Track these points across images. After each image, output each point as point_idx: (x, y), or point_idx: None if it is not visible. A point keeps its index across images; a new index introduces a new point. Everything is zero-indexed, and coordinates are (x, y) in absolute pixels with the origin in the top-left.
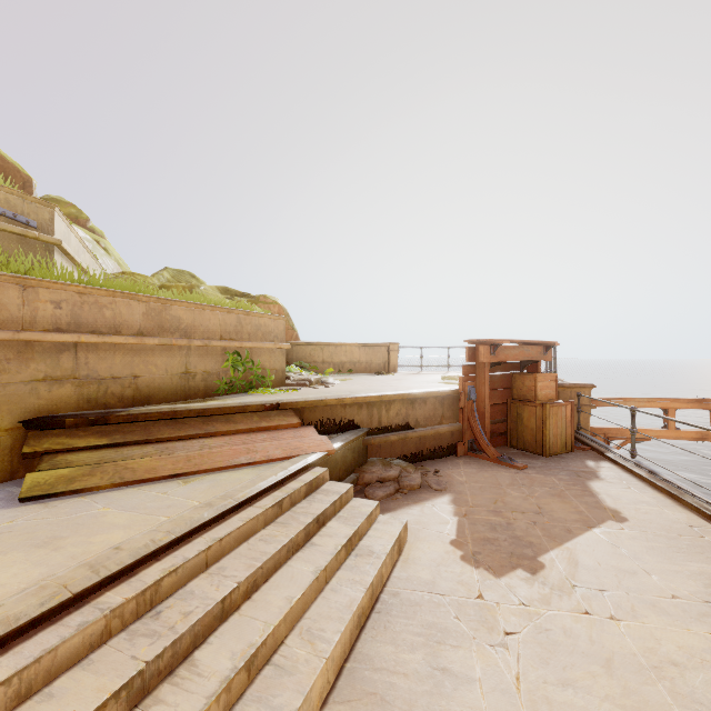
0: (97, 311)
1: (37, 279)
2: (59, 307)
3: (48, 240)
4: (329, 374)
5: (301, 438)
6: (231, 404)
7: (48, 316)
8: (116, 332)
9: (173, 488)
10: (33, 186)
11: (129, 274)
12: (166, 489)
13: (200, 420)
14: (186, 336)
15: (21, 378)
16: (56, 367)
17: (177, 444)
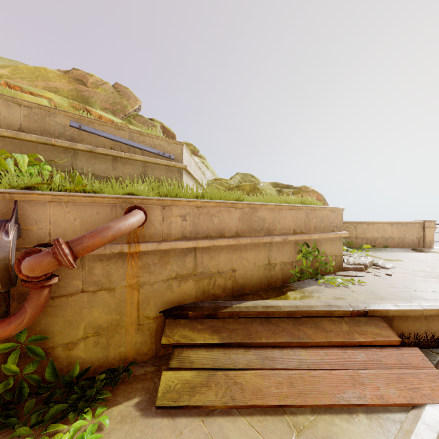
0: (208, 220)
1: (171, 199)
2: (184, 219)
3: (180, 166)
4: (365, 250)
5: (412, 369)
6: (317, 308)
7: (178, 227)
8: (220, 235)
9: (286, 438)
10: (176, 138)
11: (218, 180)
12: (278, 438)
13: (290, 322)
14: (268, 233)
15: (162, 277)
16: (182, 267)
17: (274, 353)
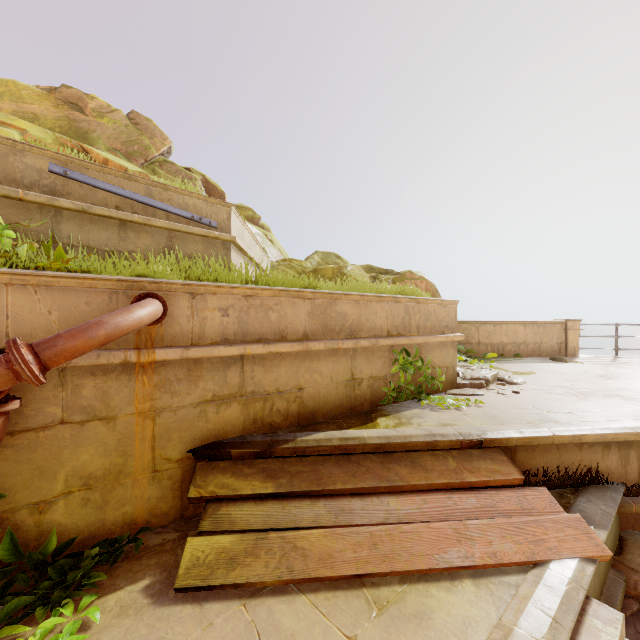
0: (262, 315)
1: (205, 284)
2: (226, 314)
3: (225, 238)
4: (490, 360)
5: (536, 515)
6: (415, 438)
7: (215, 325)
8: (281, 338)
9: (362, 620)
10: (225, 198)
11: (288, 261)
12: (351, 620)
13: (377, 459)
14: (351, 335)
15: (190, 399)
16: (223, 384)
17: (353, 504)
